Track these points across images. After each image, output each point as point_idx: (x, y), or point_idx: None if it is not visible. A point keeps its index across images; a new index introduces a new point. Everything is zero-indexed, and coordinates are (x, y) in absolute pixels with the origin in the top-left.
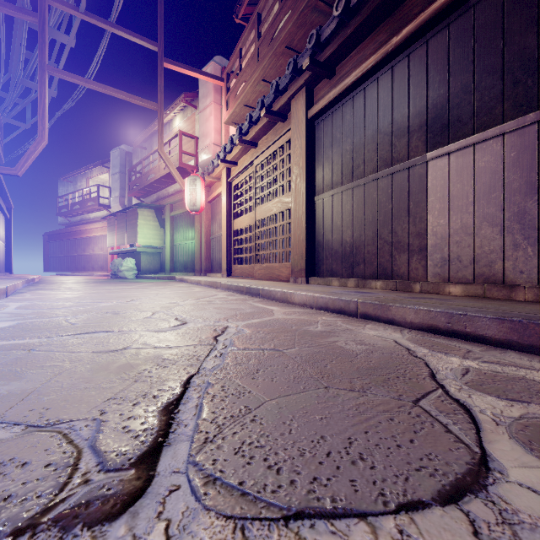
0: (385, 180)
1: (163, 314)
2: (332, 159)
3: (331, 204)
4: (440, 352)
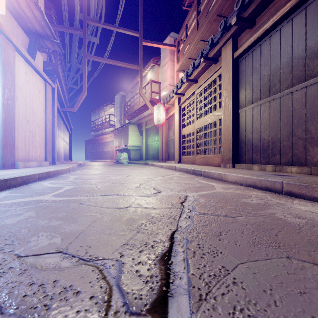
0: (299, 93)
1: (145, 185)
2: (252, 83)
3: (251, 114)
4: None
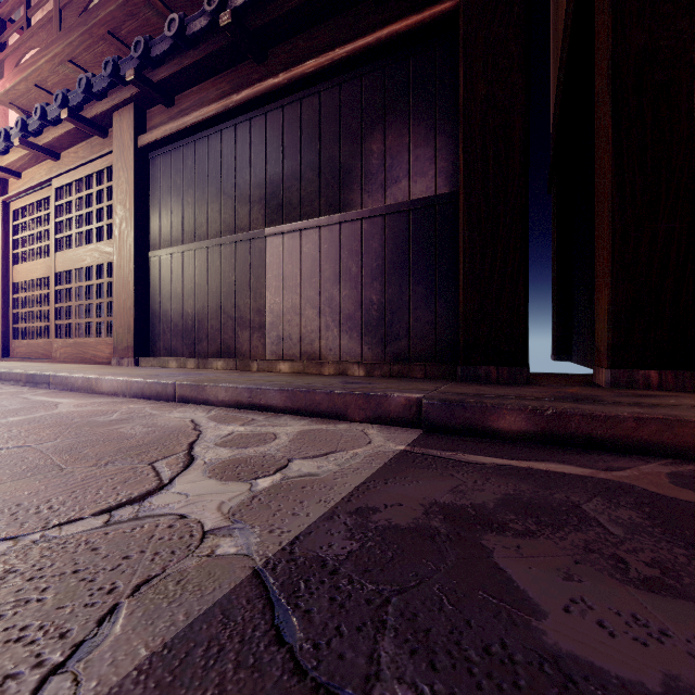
0: (228, 248)
1: None
2: (171, 208)
3: (170, 265)
4: (226, 423)
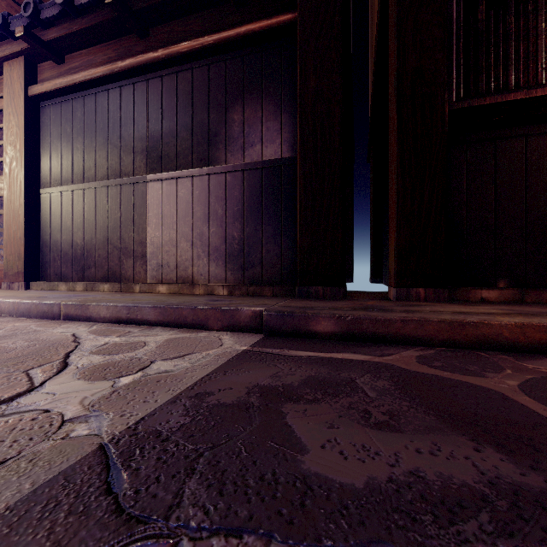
0: (114, 189)
1: None
2: (61, 152)
3: (60, 201)
4: (104, 336)
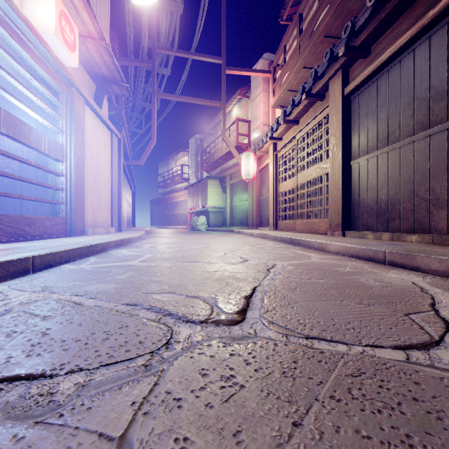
0: (421, 143)
1: (231, 254)
2: (367, 127)
3: (366, 167)
4: None
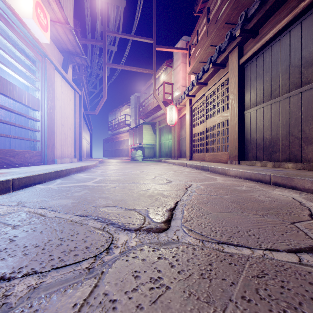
0: (295, 97)
1: (159, 177)
2: (256, 87)
3: (255, 115)
4: None
